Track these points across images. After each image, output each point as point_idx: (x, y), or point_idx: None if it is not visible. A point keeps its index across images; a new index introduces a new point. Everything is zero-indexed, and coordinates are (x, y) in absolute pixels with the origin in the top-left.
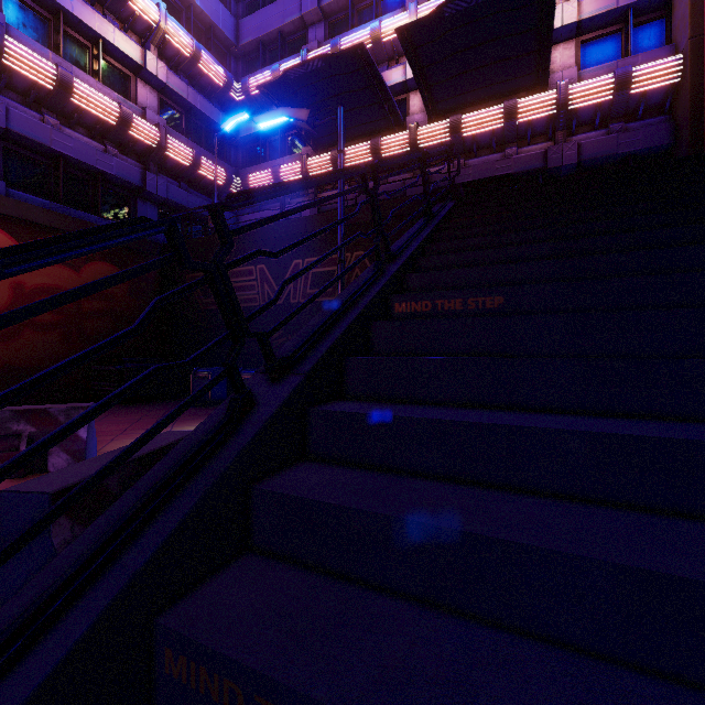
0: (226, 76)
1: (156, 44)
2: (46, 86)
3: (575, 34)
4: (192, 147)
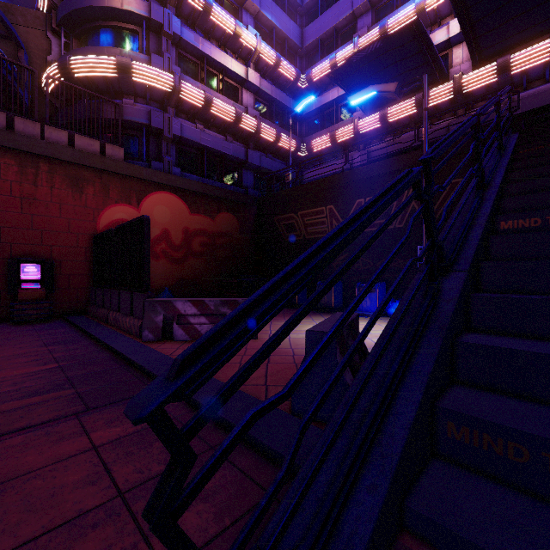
0: (296, 72)
1: (254, 62)
2: (199, 106)
3: None
4: (274, 127)
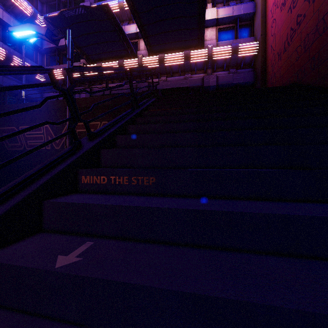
0: (32, 10)
1: None
2: None
3: (215, 24)
4: (6, 48)
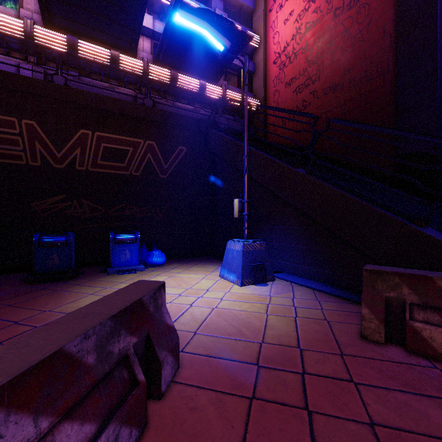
0: None
1: None
2: None
3: None
4: None
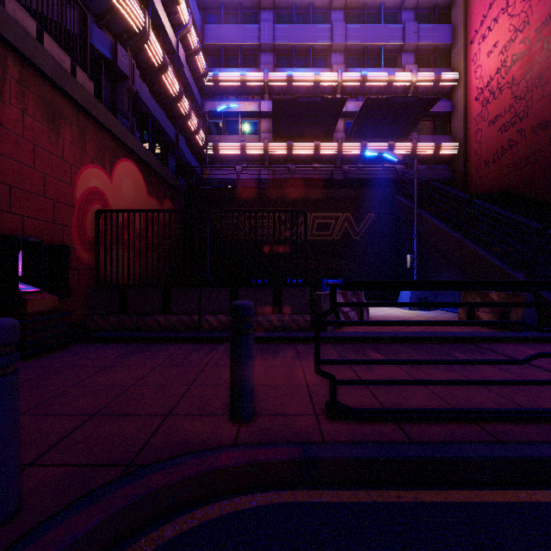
0: (206, 67)
1: (181, 36)
2: (154, 63)
3: None
4: None
